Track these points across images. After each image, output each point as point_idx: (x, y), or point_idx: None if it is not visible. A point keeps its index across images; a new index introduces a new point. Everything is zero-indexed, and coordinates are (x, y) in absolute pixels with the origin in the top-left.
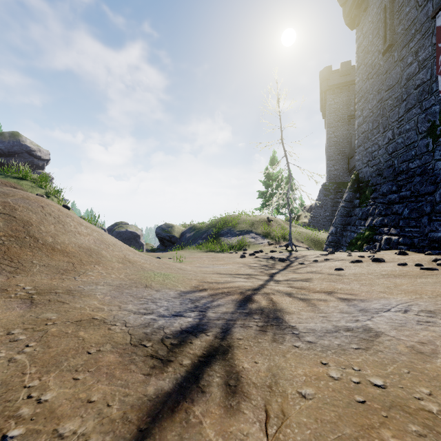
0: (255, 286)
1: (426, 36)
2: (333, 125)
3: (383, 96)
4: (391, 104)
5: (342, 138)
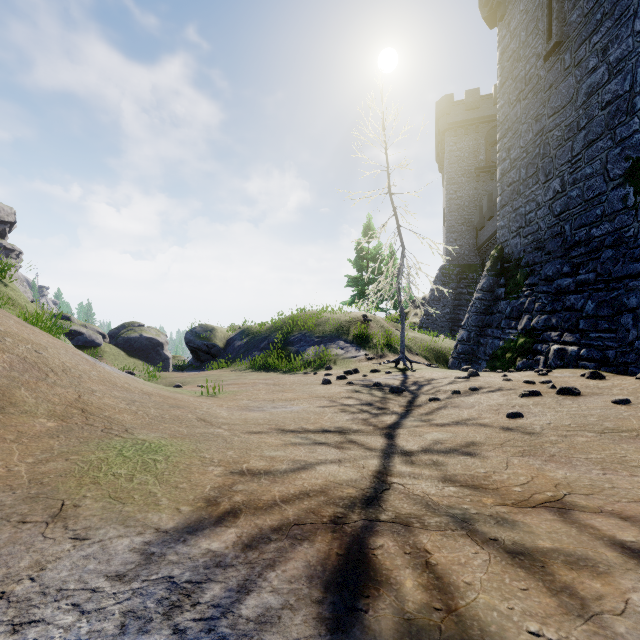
0: (367, 485)
1: (623, 21)
2: (455, 180)
3: (545, 125)
4: (558, 136)
5: (467, 200)
